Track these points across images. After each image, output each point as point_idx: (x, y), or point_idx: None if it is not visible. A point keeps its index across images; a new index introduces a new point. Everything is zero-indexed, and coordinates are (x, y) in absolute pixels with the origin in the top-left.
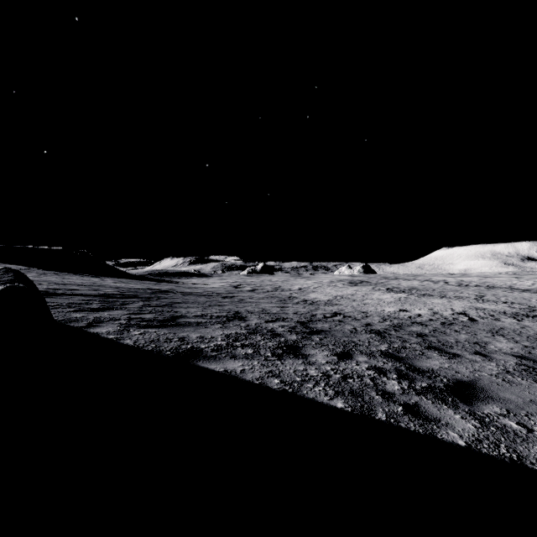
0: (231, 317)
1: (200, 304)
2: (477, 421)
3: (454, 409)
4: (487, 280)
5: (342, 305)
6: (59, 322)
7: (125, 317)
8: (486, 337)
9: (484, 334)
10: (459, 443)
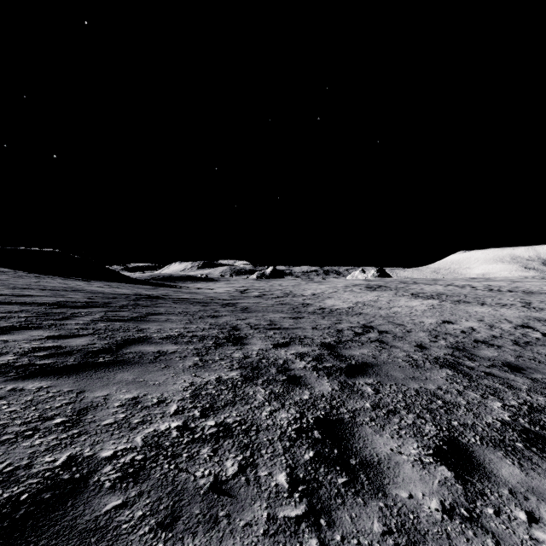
0: (222, 338)
1: (188, 316)
2: None
3: None
4: (518, 285)
5: (369, 315)
6: None
7: (27, 346)
8: None
9: None
10: None
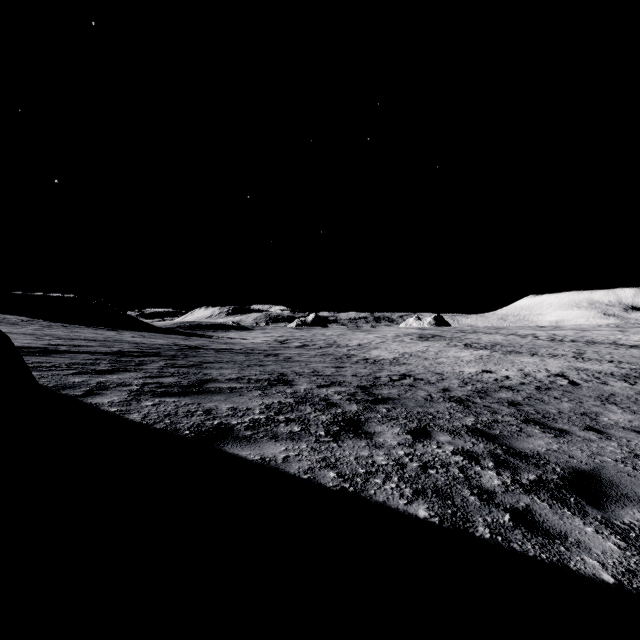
0: (274, 381)
1: (237, 364)
2: (618, 537)
3: (581, 516)
4: (585, 334)
5: (412, 365)
6: (48, 389)
7: (138, 382)
8: (595, 406)
9: (592, 402)
10: (604, 578)
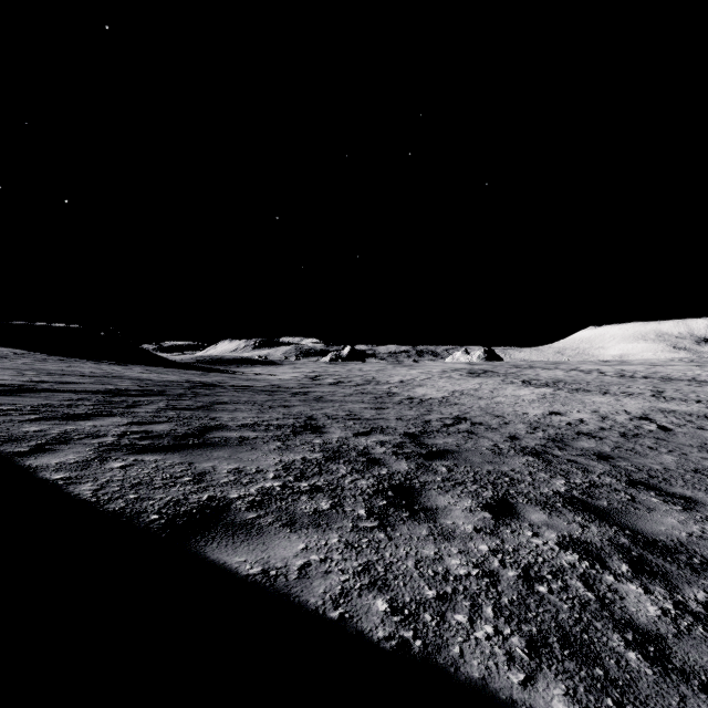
0: (299, 427)
1: (256, 405)
2: None
3: None
4: (657, 370)
5: (465, 406)
6: None
7: (118, 430)
8: (704, 460)
9: (697, 453)
10: None
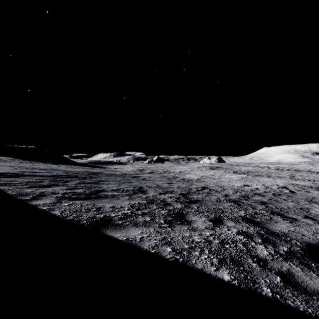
0: (136, 191)
1: (117, 182)
2: None
3: None
4: (293, 166)
5: (207, 182)
6: (11, 196)
7: (62, 191)
8: (306, 204)
9: (303, 202)
10: None
